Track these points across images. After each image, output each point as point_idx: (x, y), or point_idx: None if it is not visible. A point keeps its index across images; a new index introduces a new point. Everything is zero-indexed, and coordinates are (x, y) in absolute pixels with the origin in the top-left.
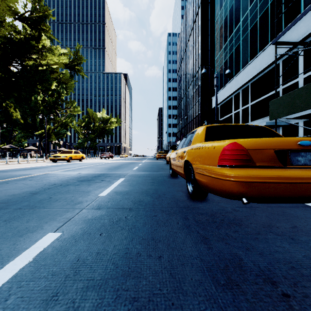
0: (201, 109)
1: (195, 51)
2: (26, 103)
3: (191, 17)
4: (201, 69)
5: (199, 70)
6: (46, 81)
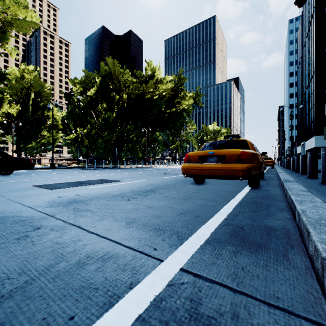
0: (315, 115)
1: (310, 54)
2: (170, 132)
3: (307, 16)
4: (315, 74)
5: (314, 75)
6: (182, 118)
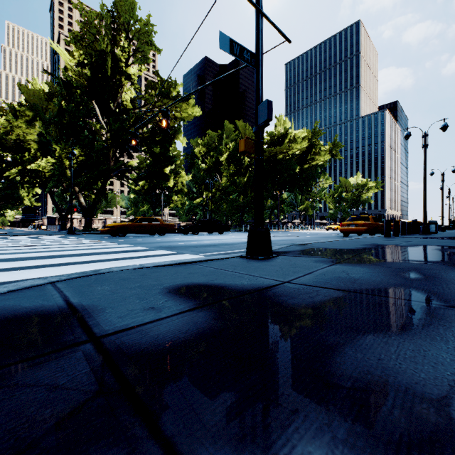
0: None
1: None
2: (301, 191)
3: None
4: None
5: None
6: (316, 176)
